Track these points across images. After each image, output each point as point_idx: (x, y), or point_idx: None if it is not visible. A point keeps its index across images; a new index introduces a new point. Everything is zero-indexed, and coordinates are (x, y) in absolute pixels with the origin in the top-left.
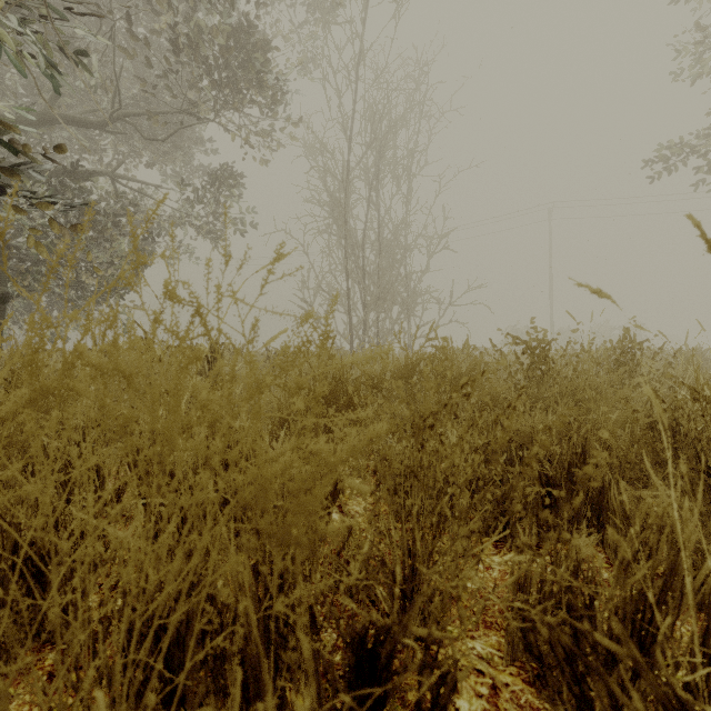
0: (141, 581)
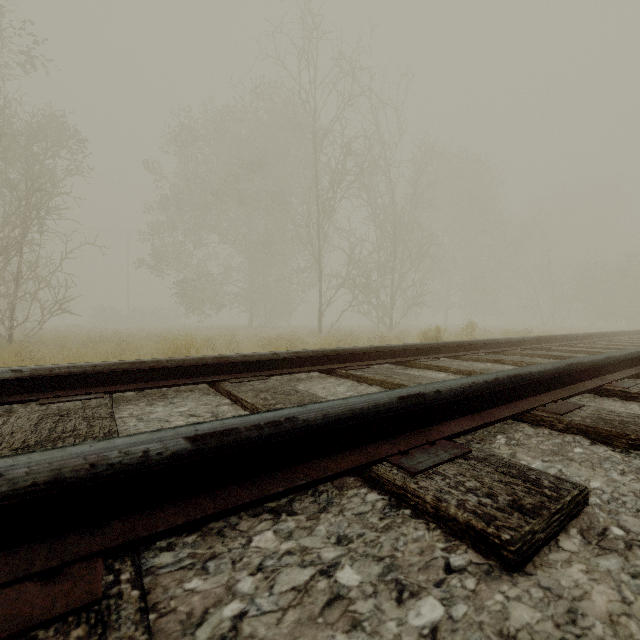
0: None
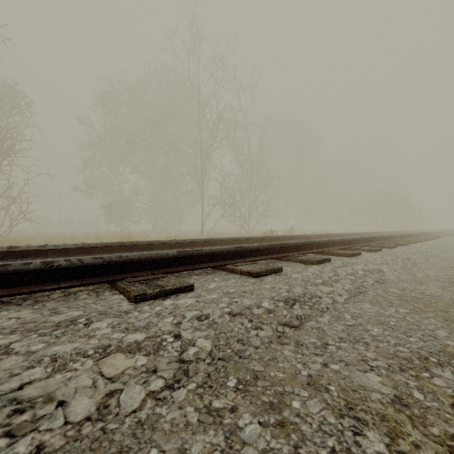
0: None
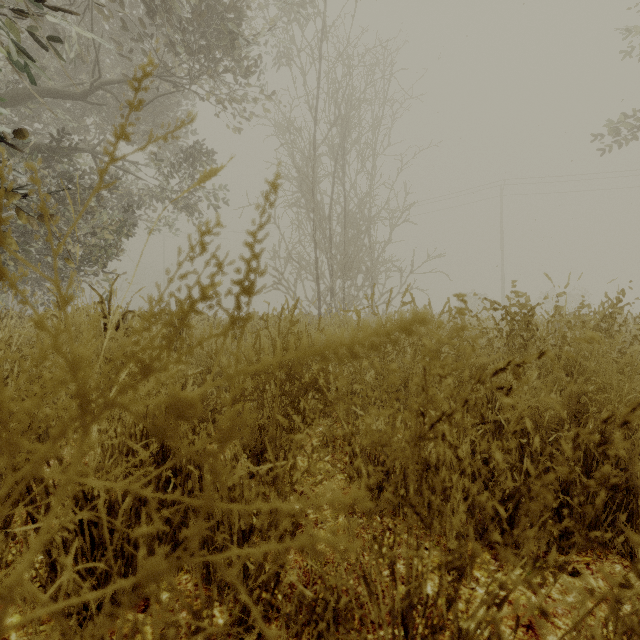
0: (43, 616)
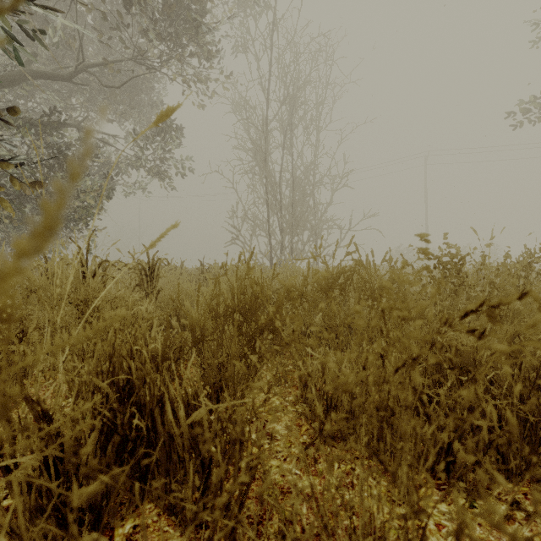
0: None
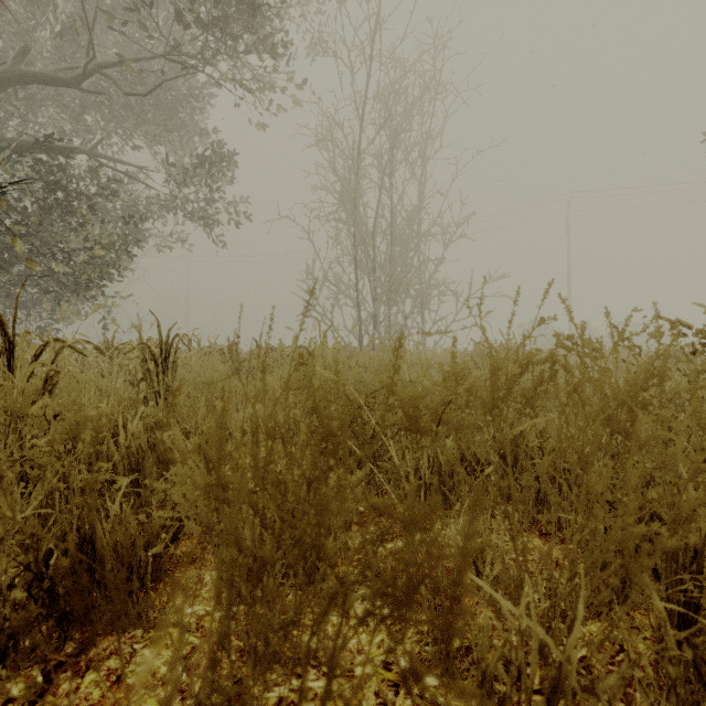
0: None
